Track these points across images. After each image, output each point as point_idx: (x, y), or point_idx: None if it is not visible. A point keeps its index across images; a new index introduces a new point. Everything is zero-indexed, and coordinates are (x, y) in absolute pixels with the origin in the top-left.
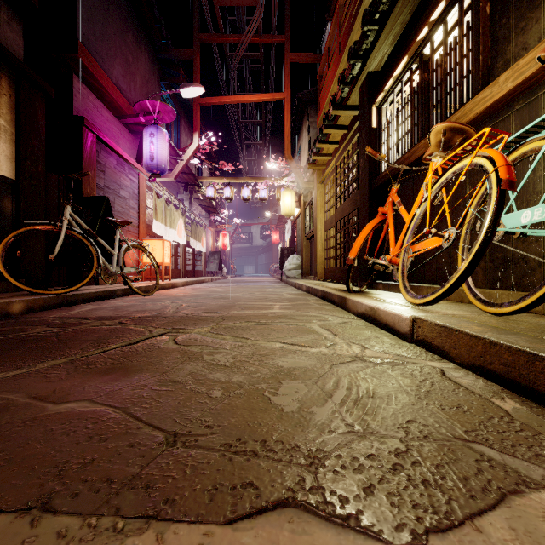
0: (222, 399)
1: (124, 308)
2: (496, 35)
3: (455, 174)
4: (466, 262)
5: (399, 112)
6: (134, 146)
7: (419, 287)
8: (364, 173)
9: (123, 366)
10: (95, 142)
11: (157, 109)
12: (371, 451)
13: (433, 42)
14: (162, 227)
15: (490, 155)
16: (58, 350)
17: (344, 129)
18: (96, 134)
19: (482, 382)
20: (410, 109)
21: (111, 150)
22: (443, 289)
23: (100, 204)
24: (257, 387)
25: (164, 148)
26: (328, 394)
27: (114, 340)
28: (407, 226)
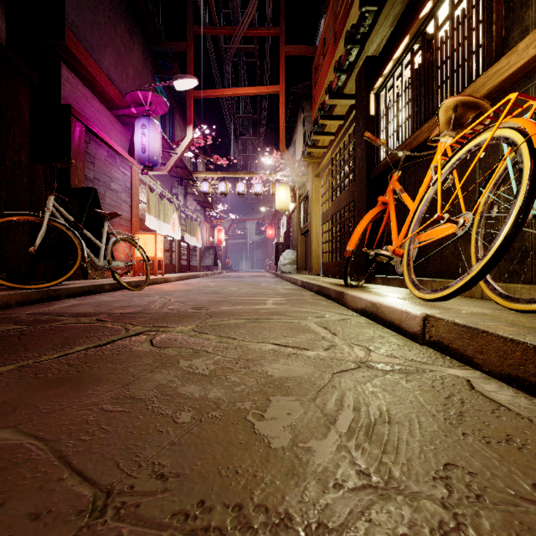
0: (190, 427)
1: (108, 304)
2: (512, 1)
3: (470, 153)
4: (491, 250)
5: (399, 97)
6: (126, 139)
7: (422, 281)
8: (361, 163)
9: (79, 375)
10: (84, 132)
11: (149, 100)
12: (403, 529)
13: (437, 18)
14: (155, 221)
15: (519, 123)
16: (11, 353)
17: (340, 120)
18: (85, 124)
19: (525, 399)
20: (412, 92)
21: (101, 141)
22: (461, 281)
23: (87, 196)
24: (239, 407)
25: (156, 140)
26: (330, 418)
27: (82, 340)
28: (412, 214)
